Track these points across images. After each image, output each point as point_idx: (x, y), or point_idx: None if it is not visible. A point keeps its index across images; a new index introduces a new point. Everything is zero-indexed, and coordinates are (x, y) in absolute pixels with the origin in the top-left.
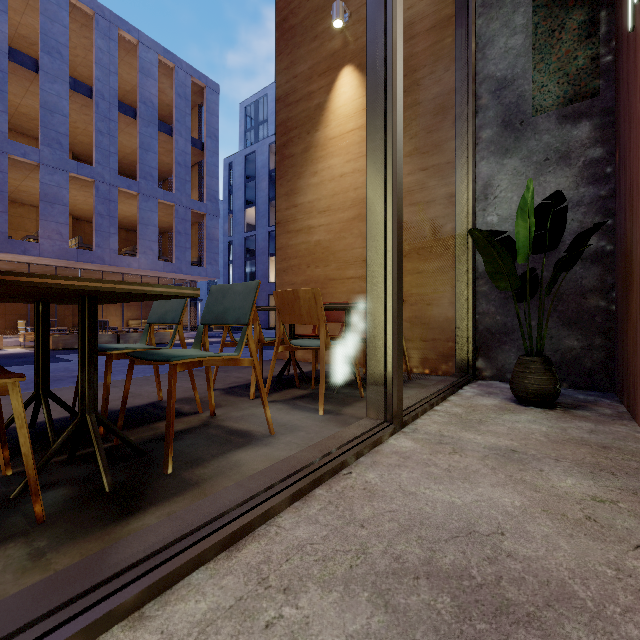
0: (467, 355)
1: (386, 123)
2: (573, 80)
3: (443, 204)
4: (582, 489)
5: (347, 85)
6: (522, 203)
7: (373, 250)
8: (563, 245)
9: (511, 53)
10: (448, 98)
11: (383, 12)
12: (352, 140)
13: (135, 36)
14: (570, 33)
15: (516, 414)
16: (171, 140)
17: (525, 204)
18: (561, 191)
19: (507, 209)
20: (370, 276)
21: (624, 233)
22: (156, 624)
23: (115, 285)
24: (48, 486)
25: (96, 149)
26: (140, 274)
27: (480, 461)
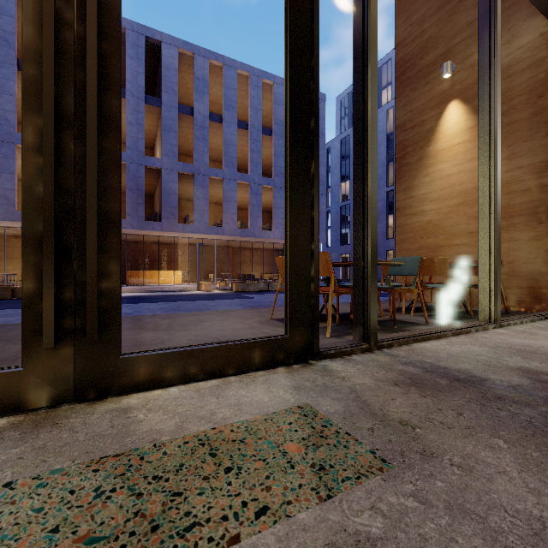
0: None
1: (490, 176)
2: None
3: (537, 191)
4: None
5: (453, 113)
6: None
7: (482, 239)
8: None
9: None
10: (541, 116)
11: (488, 123)
12: (458, 151)
13: (272, 80)
14: None
15: None
16: None
17: None
18: None
19: None
20: (480, 252)
21: None
22: (427, 344)
23: (385, 262)
24: None
25: (250, 162)
26: (273, 242)
27: (544, 337)
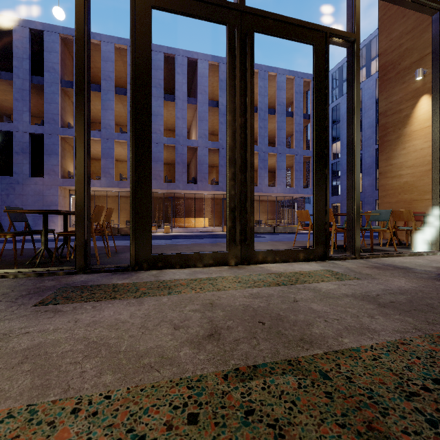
0: None
1: (439, 160)
2: None
3: None
4: None
5: (425, 104)
6: None
7: (434, 199)
8: None
9: None
10: None
11: (438, 127)
12: (428, 131)
13: (275, 72)
14: None
15: None
16: (291, 119)
17: None
18: None
19: None
20: (433, 207)
21: None
22: (390, 258)
23: (366, 214)
24: None
25: (259, 136)
26: (275, 195)
27: None
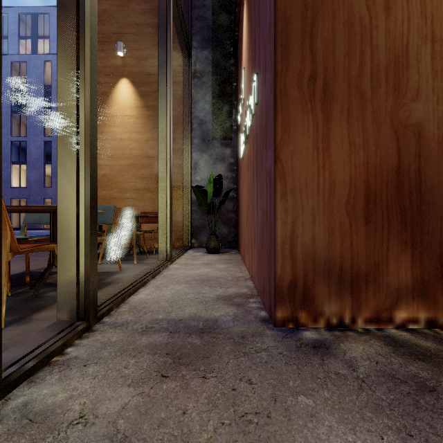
0: (188, 237)
1: (166, 146)
2: (225, 131)
3: (178, 168)
4: (224, 266)
5: (125, 89)
6: (210, 179)
7: (161, 195)
8: (222, 193)
9: (205, 110)
10: (180, 119)
11: (166, 104)
12: (128, 121)
13: None
14: (224, 112)
15: (208, 256)
16: None
17: (210, 180)
18: (221, 175)
19: (204, 175)
20: (160, 205)
21: (238, 193)
22: (141, 294)
23: None
24: (44, 293)
25: None
26: None
27: (200, 266)
